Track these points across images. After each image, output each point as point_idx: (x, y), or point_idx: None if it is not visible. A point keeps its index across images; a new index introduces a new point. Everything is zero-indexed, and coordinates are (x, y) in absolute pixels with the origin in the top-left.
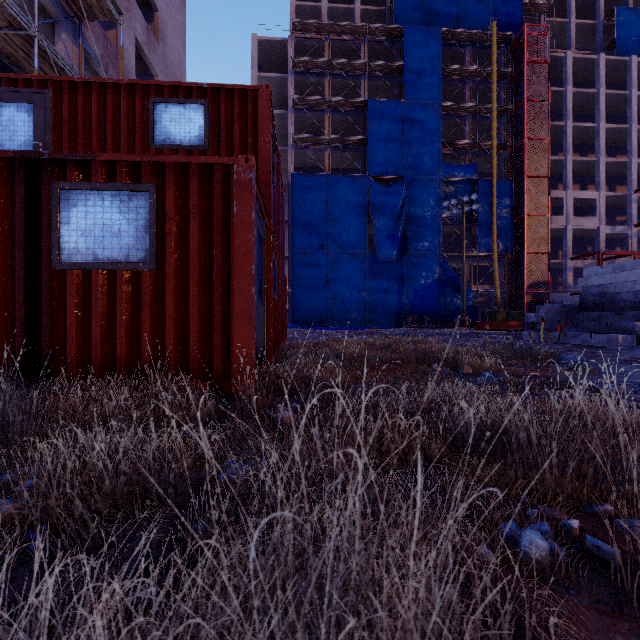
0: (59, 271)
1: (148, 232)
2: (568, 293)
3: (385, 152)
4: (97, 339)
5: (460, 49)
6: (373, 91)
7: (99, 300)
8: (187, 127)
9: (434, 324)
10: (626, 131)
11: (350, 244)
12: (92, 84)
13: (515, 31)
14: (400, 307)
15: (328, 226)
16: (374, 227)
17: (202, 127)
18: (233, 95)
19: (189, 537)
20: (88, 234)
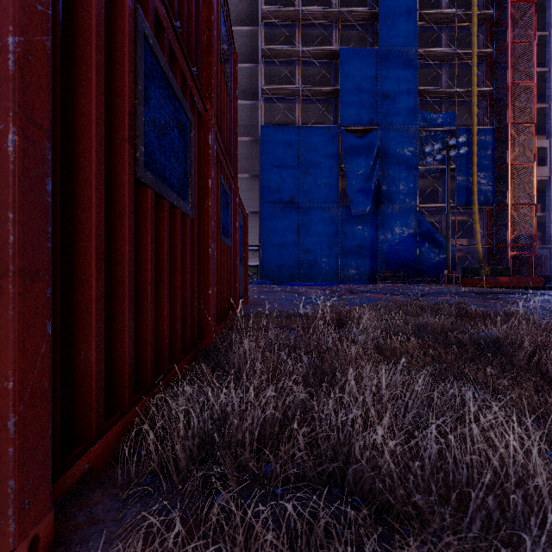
0: None
1: None
2: None
3: (358, 102)
4: None
5: None
6: (344, 43)
7: None
8: None
9: (411, 280)
10: None
11: (321, 197)
12: None
13: None
14: (374, 262)
15: (299, 179)
16: (347, 179)
17: None
18: None
19: None
20: None
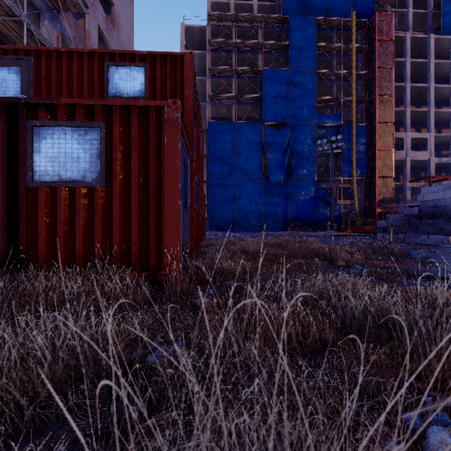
0: (32, 188)
1: (99, 158)
2: (407, 206)
3: (275, 106)
4: (61, 240)
5: (329, 32)
6: (267, 62)
7: (62, 210)
8: (132, 83)
9: (310, 228)
10: (449, 89)
11: (250, 171)
12: (63, 52)
13: (369, 18)
14: (286, 216)
15: (235, 158)
16: (267, 159)
17: (143, 83)
18: (166, 60)
19: (113, 428)
20: (54, 160)
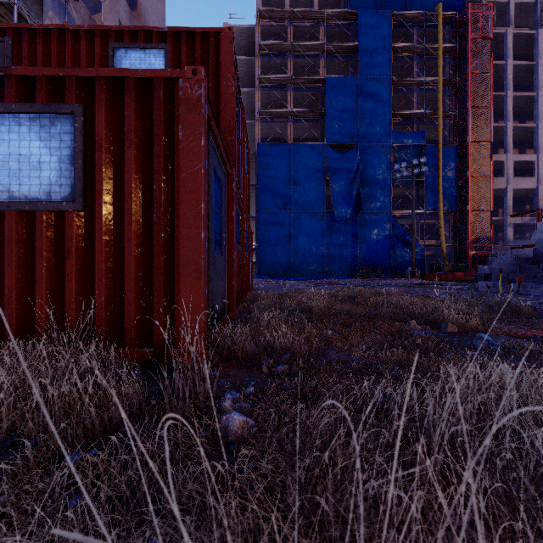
0: None
1: (74, 164)
2: (508, 247)
3: (341, 122)
4: (12, 296)
5: (408, 29)
6: (330, 69)
7: (14, 248)
8: None
9: (385, 275)
10: None
11: (310, 204)
12: (51, 31)
13: (459, 12)
14: (354, 260)
15: (290, 189)
16: (331, 189)
17: None
18: (194, 38)
19: None
20: (1, 167)
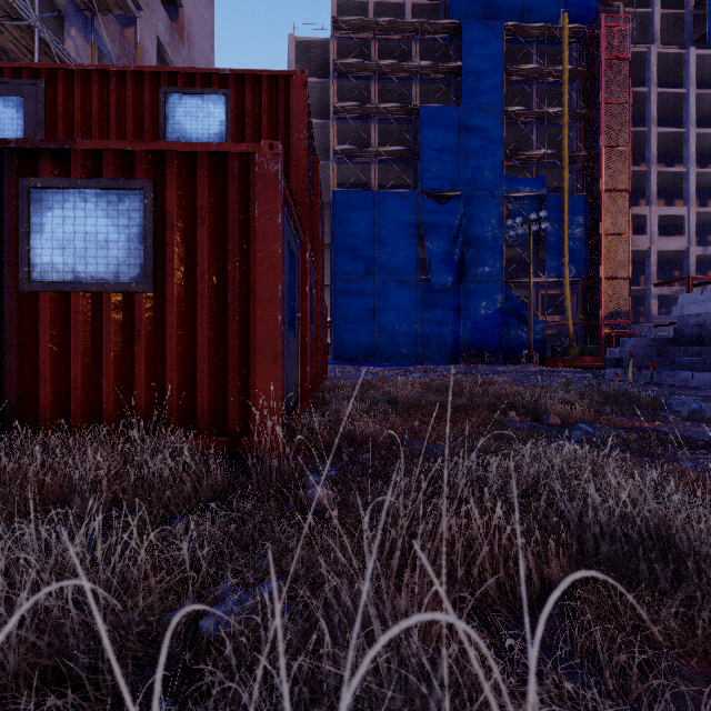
0: (30, 294)
1: (143, 242)
2: (652, 325)
3: (439, 165)
4: (78, 382)
5: (526, 46)
6: (426, 96)
7: (80, 331)
8: (205, 123)
9: (496, 360)
10: None
11: (400, 270)
12: (92, 72)
13: (589, 24)
14: (457, 341)
15: (375, 249)
16: (427, 250)
17: (223, 122)
18: (261, 83)
19: None
20: (66, 245)
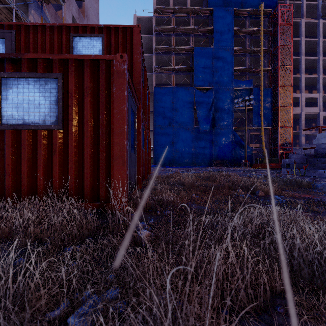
0: (1, 130)
1: (57, 105)
2: (302, 148)
3: (203, 74)
4: (25, 174)
5: (243, 19)
6: (197, 43)
7: (26, 149)
8: (92, 50)
9: (229, 165)
10: None
11: (185, 123)
12: (38, 26)
13: (273, 9)
14: (211, 156)
15: (173, 114)
16: (197, 114)
17: (100, 50)
18: (118, 31)
19: None
20: (19, 106)
